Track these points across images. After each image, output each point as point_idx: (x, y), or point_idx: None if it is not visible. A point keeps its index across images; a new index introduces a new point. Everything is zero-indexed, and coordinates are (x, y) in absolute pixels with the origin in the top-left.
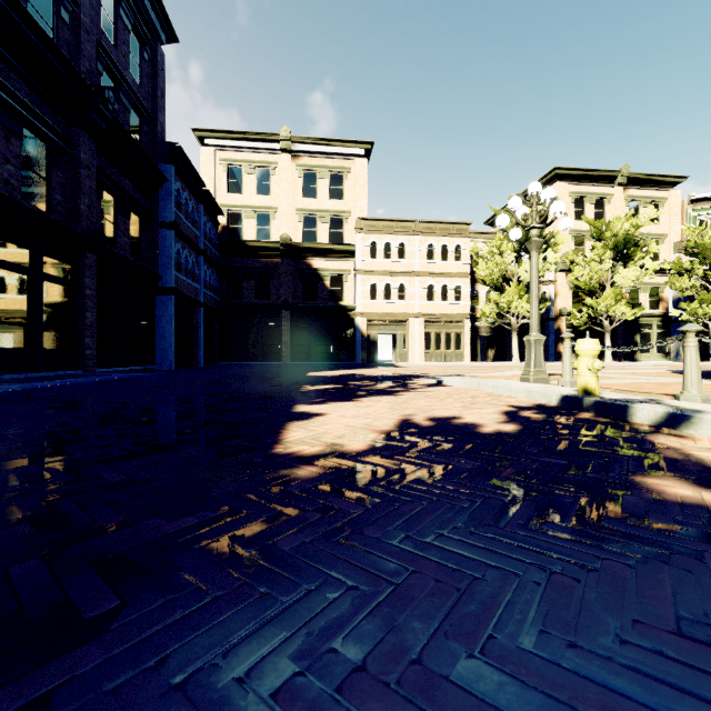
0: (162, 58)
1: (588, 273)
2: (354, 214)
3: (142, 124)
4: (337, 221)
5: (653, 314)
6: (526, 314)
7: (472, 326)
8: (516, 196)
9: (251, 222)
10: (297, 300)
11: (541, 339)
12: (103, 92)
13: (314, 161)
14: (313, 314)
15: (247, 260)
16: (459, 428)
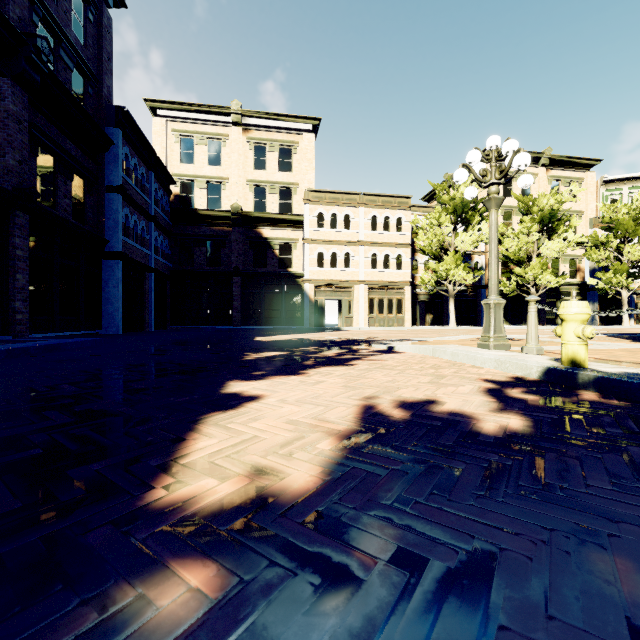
0: (109, 21)
1: (517, 245)
2: (303, 186)
3: (87, 86)
4: (286, 192)
5: (572, 283)
6: (462, 282)
7: (412, 292)
8: (474, 149)
9: (203, 192)
10: (247, 267)
11: (501, 303)
12: (35, 41)
13: (264, 135)
14: (263, 281)
15: (199, 228)
16: (447, 423)
